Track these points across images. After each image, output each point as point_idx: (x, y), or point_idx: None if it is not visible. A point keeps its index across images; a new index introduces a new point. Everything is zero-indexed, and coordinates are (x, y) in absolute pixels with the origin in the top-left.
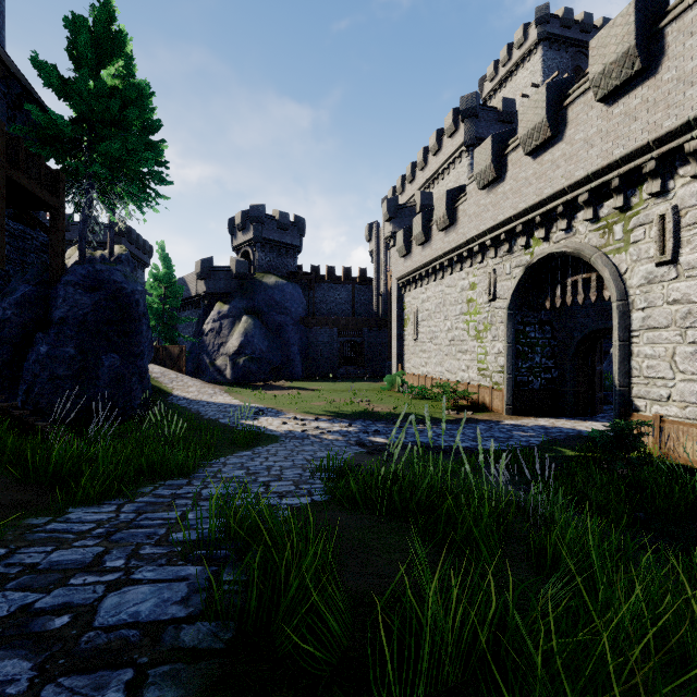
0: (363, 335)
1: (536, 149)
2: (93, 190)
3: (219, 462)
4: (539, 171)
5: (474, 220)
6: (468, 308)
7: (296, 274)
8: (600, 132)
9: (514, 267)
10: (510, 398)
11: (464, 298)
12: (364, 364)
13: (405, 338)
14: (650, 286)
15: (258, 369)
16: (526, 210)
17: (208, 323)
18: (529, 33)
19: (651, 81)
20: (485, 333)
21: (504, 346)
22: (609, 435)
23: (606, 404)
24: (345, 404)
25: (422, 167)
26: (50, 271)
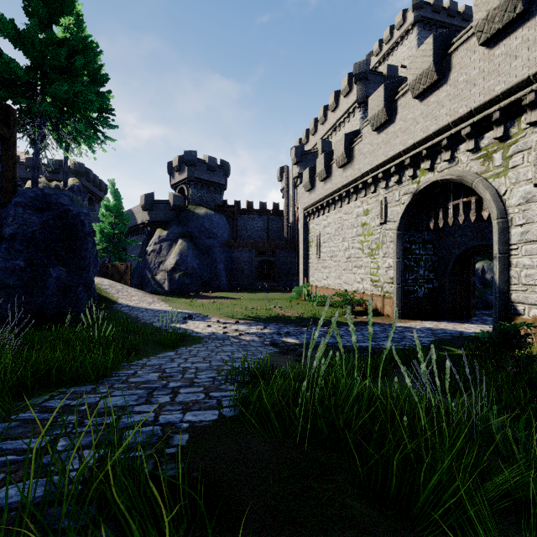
0: (275, 256)
1: (423, 93)
2: (45, 127)
3: (139, 363)
4: (426, 111)
5: (368, 157)
6: (363, 231)
7: (222, 207)
8: (482, 72)
9: (403, 194)
10: (399, 304)
11: (359, 223)
12: (276, 278)
13: (310, 257)
14: (528, 205)
15: (191, 282)
16: (414, 145)
17: (150, 246)
18: (407, 16)
19: (532, 22)
20: (377, 251)
21: (394, 261)
22: (496, 335)
23: (476, 309)
24: (261, 310)
25: (322, 121)
26: (1, 193)
